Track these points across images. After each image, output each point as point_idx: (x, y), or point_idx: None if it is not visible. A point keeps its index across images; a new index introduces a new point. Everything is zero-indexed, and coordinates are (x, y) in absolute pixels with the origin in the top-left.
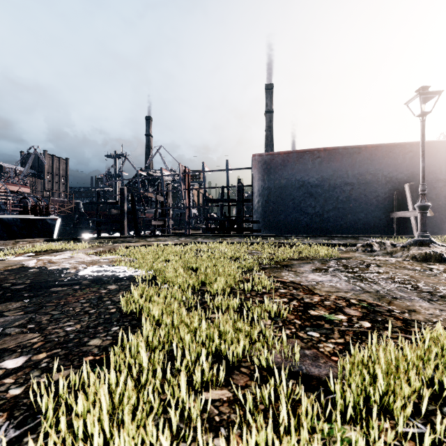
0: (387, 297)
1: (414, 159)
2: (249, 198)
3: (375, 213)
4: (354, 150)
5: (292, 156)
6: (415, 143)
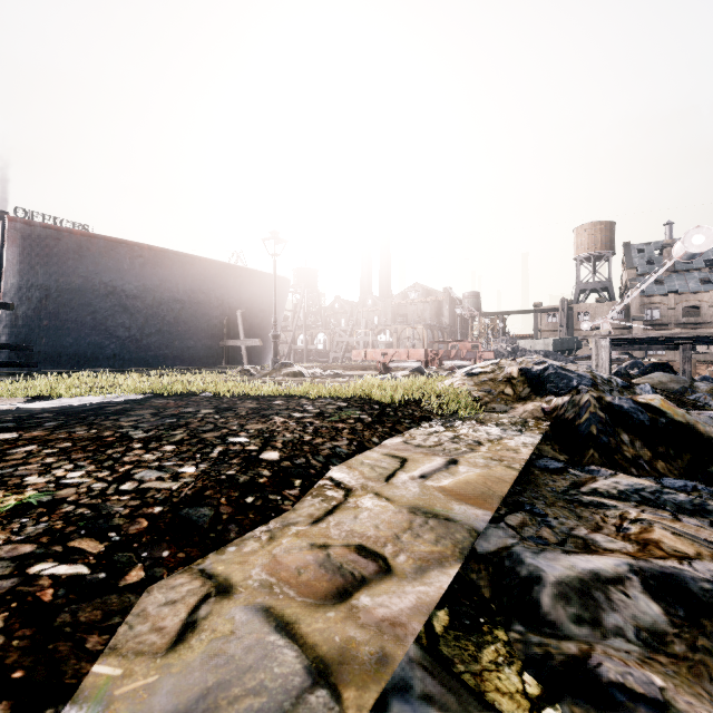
0: None
1: (244, 285)
2: (7, 302)
3: (206, 341)
4: (187, 260)
5: (97, 243)
6: (245, 268)
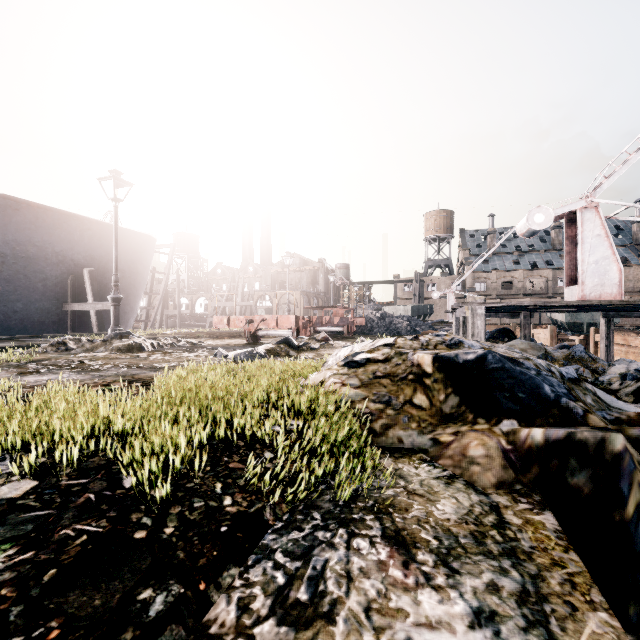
0: (128, 375)
1: (94, 240)
2: None
3: (41, 303)
4: (8, 203)
5: None
6: (95, 221)
